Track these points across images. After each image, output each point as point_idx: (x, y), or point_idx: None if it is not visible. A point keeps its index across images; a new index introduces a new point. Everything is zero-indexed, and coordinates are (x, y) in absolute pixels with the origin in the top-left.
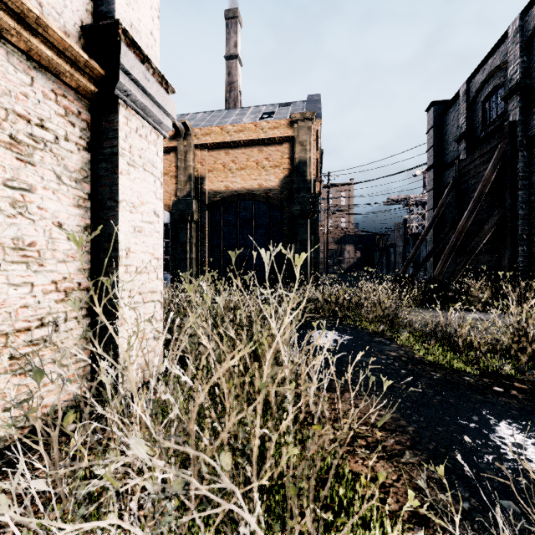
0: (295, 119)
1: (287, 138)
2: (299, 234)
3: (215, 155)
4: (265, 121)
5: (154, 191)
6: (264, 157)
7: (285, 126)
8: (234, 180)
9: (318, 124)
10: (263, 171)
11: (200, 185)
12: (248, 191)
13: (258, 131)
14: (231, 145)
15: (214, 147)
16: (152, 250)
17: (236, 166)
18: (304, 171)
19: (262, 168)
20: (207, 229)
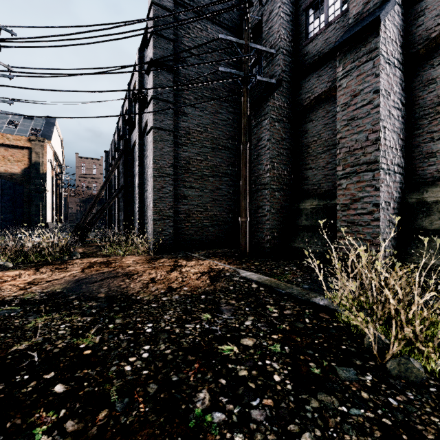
0: (32, 139)
1: (27, 147)
2: (35, 201)
3: None
4: (10, 134)
5: None
6: (10, 154)
7: (25, 140)
8: None
9: (49, 143)
10: (9, 163)
11: None
12: None
13: (5, 139)
14: None
15: None
16: None
17: None
18: (39, 168)
19: (8, 160)
20: None
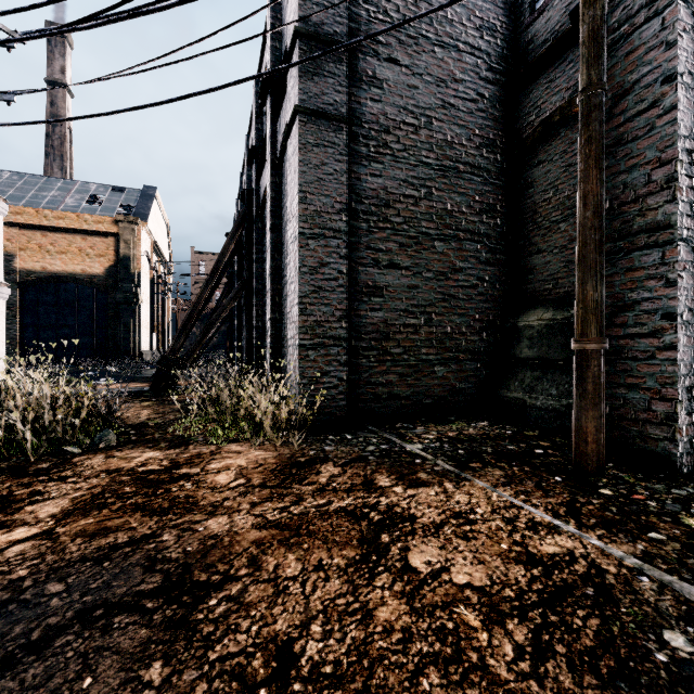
0: (120, 220)
1: (113, 233)
2: (124, 318)
3: (29, 234)
4: (89, 214)
5: (3, 320)
6: (89, 246)
7: (110, 223)
8: (53, 263)
9: (144, 225)
10: (88, 258)
11: (8, 262)
12: (70, 275)
13: (81, 222)
14: (49, 228)
15: (28, 227)
16: (2, 339)
17: (55, 249)
18: (129, 265)
19: (86, 255)
20: (19, 307)
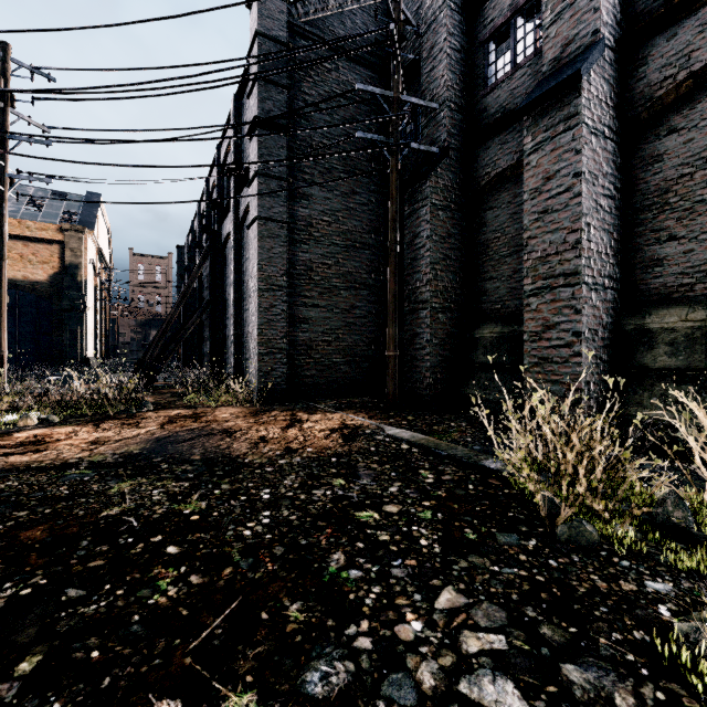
0: (66, 228)
1: (58, 241)
2: (70, 325)
3: None
4: (32, 221)
5: None
6: (31, 252)
7: (55, 231)
8: None
9: (91, 234)
10: (30, 265)
11: None
12: (11, 281)
13: (23, 228)
14: None
15: None
16: None
17: None
18: (75, 273)
19: (28, 261)
20: None
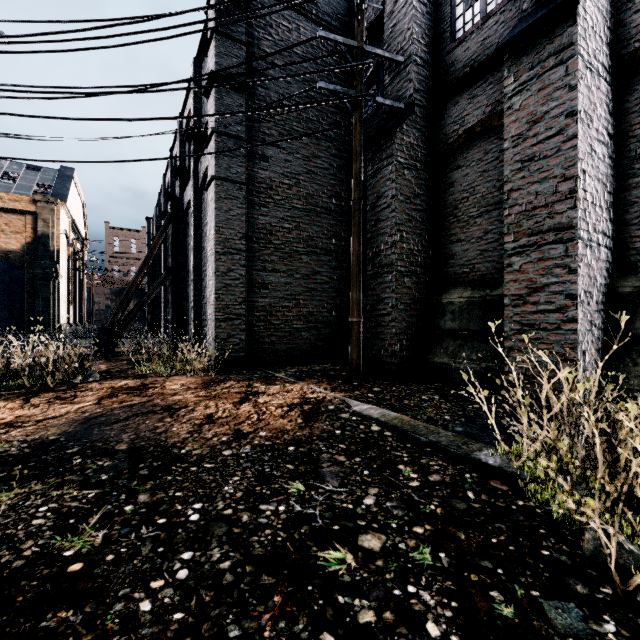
0: (38, 200)
1: (31, 212)
2: (42, 292)
3: None
4: (5, 193)
5: None
6: (4, 222)
7: (28, 202)
8: None
9: (63, 205)
10: (3, 235)
11: None
12: None
13: None
14: None
15: None
16: None
17: None
18: (48, 243)
19: (1, 231)
20: None
